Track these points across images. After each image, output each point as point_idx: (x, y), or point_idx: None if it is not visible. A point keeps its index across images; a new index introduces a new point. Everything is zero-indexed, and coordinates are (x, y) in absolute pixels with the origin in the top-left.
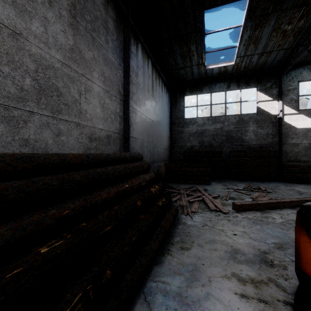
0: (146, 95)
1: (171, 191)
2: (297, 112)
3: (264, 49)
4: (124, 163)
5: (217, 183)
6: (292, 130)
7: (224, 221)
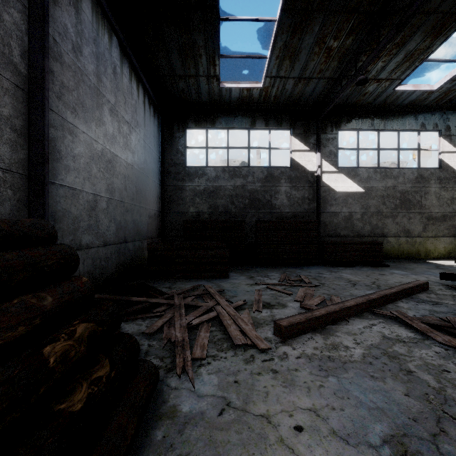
0: (105, 105)
1: (154, 303)
2: (336, 170)
3: (302, 72)
4: None
5: (239, 274)
6: (331, 195)
7: (266, 379)
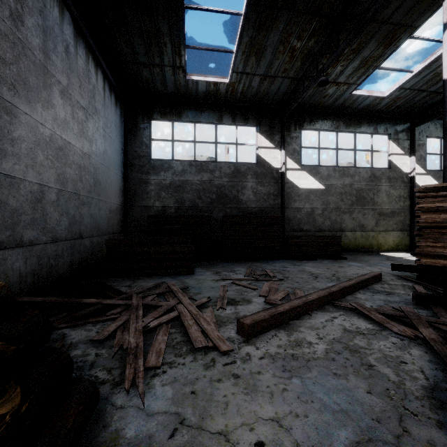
0: (55, 85)
1: (108, 304)
2: (299, 167)
3: (268, 70)
4: None
5: (205, 269)
6: (295, 191)
7: (227, 386)
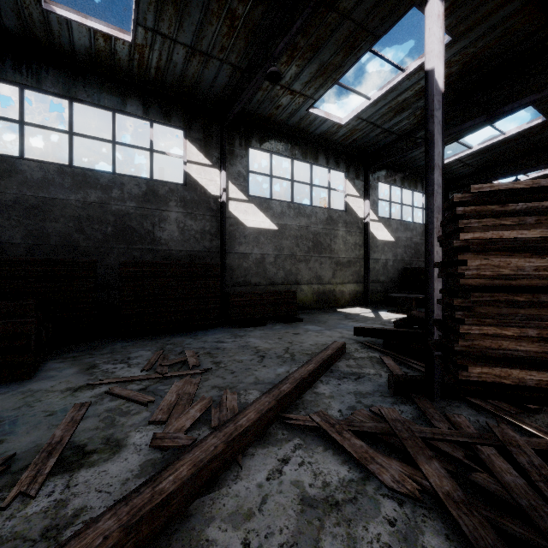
0: None
1: None
2: (246, 198)
3: (197, 40)
4: None
5: (68, 363)
6: (240, 230)
7: None
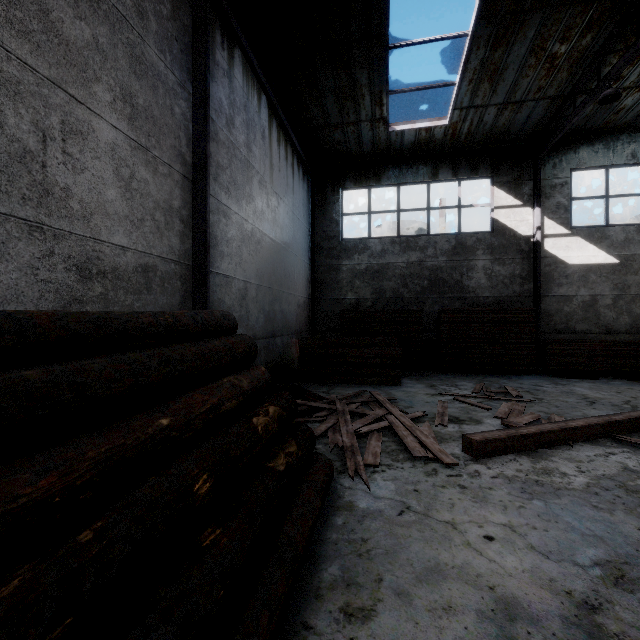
0: (255, 177)
1: (313, 407)
2: (568, 232)
3: (510, 96)
4: (171, 343)
5: (415, 381)
6: (559, 269)
7: (452, 492)
